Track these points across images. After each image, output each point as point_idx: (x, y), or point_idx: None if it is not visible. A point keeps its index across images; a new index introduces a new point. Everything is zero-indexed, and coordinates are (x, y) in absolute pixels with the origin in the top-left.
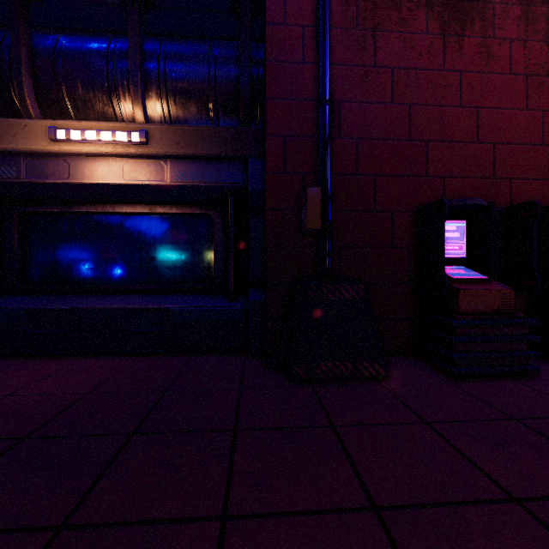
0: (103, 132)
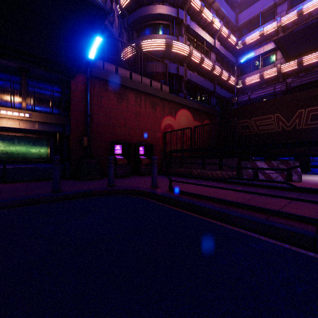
0: (14, 112)
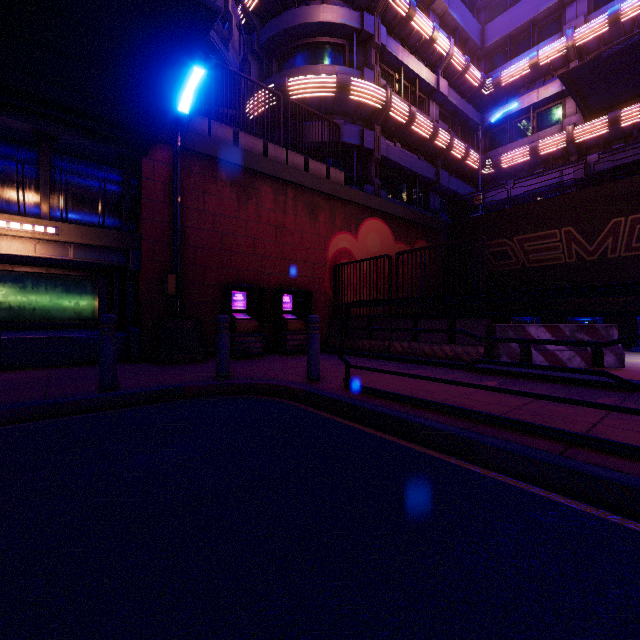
0: (25, 224)
